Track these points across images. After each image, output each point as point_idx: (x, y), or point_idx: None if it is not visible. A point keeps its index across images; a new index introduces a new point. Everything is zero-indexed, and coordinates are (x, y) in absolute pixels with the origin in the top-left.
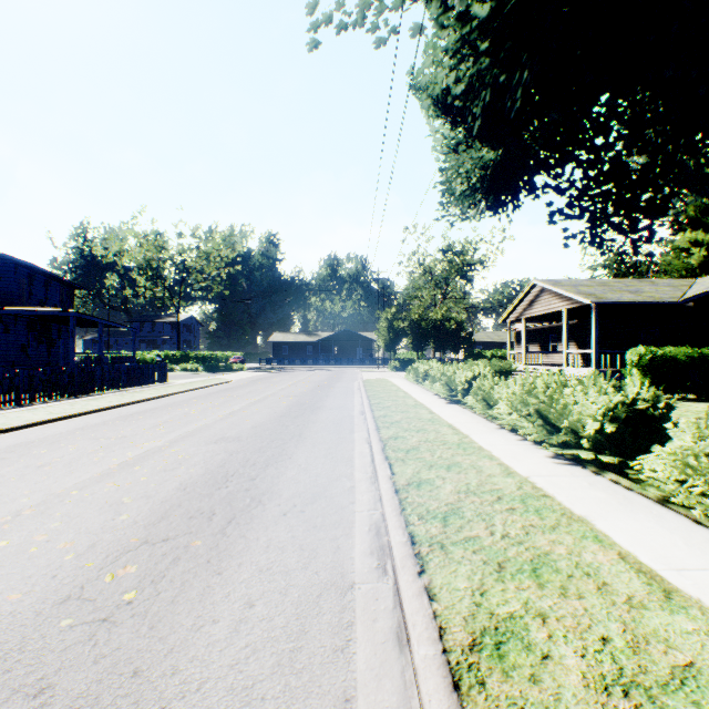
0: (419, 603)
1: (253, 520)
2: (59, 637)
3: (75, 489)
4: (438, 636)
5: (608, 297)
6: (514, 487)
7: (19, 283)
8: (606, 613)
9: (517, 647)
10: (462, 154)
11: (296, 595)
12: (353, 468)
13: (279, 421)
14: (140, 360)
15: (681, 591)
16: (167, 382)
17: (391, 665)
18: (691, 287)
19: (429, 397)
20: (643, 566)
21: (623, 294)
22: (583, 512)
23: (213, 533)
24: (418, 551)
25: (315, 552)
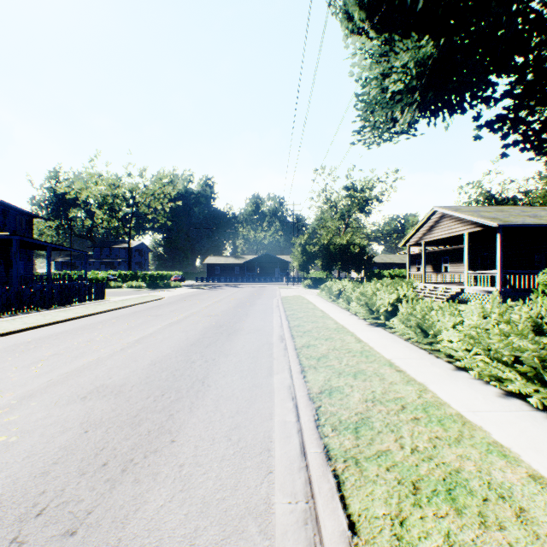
0: None
1: None
2: None
3: None
4: None
5: (513, 220)
6: None
7: None
8: None
9: None
10: (397, 45)
11: None
12: (271, 476)
13: (187, 353)
14: (92, 279)
15: None
16: (104, 299)
17: None
18: None
19: (347, 317)
20: None
21: (524, 218)
22: None
23: None
24: None
25: None
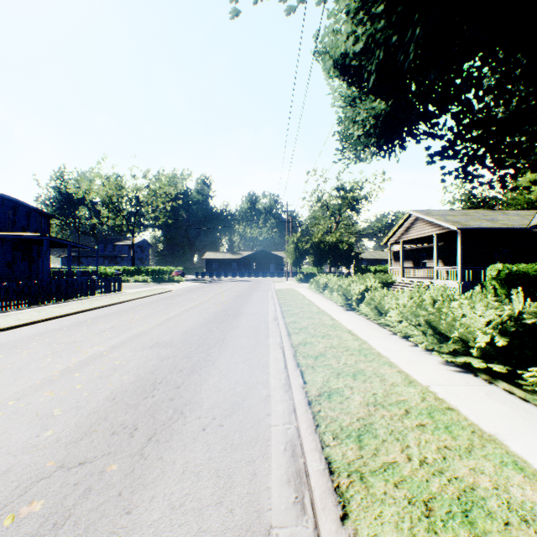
0: None
1: (172, 436)
2: None
3: (13, 398)
4: None
5: (471, 224)
6: (418, 399)
7: (5, 213)
8: None
9: None
10: (358, 105)
11: None
12: (269, 374)
13: (207, 326)
14: (102, 273)
15: None
16: (121, 291)
17: None
18: (535, 216)
19: (329, 304)
20: None
21: (482, 221)
22: (491, 429)
23: (131, 454)
24: (337, 484)
25: (230, 480)
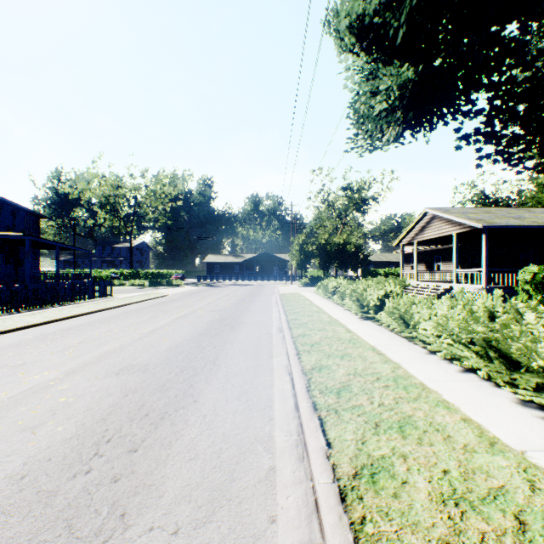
0: None
1: None
2: None
3: None
4: None
5: (497, 222)
6: (524, 485)
7: None
8: None
9: None
10: (382, 71)
11: None
12: (273, 422)
13: (197, 341)
14: (96, 277)
15: None
16: (111, 296)
17: None
18: None
19: (340, 312)
20: None
21: (508, 219)
22: None
23: None
24: None
25: None
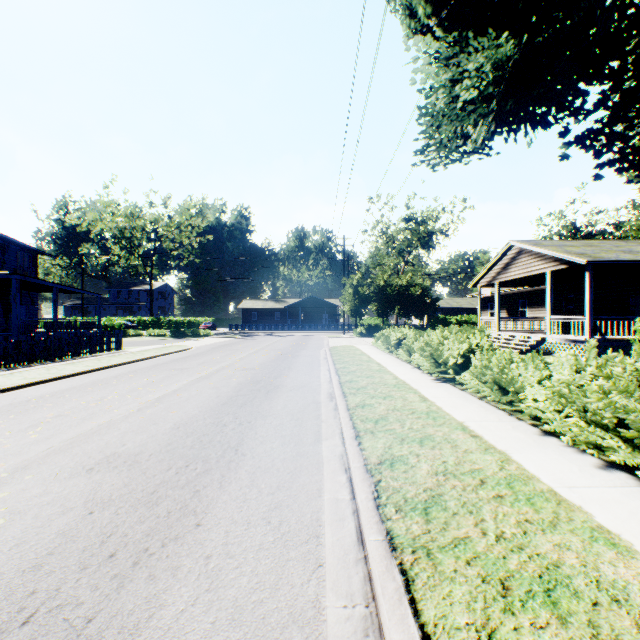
0: None
1: None
2: None
3: None
4: None
5: (604, 256)
6: None
7: None
8: None
9: None
10: (471, 43)
11: None
12: (321, 572)
13: (217, 414)
14: (107, 326)
15: None
16: (120, 350)
17: None
18: None
19: (408, 371)
20: None
21: (617, 253)
22: None
23: None
24: None
25: None
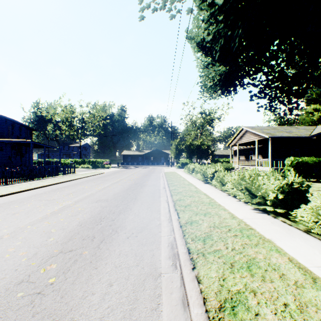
0: (193, 284)
1: (112, 240)
2: (16, 302)
3: (29, 225)
4: (203, 303)
5: (276, 134)
6: (236, 224)
7: (7, 128)
8: (285, 290)
9: (242, 309)
10: (210, 68)
11: (133, 280)
12: (160, 214)
13: (126, 192)
14: (63, 163)
15: (320, 278)
16: (75, 173)
17: (180, 317)
18: (314, 130)
19: (194, 180)
20: (300, 265)
21: (283, 133)
22: (269, 237)
23: (93, 247)
24: (191, 257)
25: (142, 257)
